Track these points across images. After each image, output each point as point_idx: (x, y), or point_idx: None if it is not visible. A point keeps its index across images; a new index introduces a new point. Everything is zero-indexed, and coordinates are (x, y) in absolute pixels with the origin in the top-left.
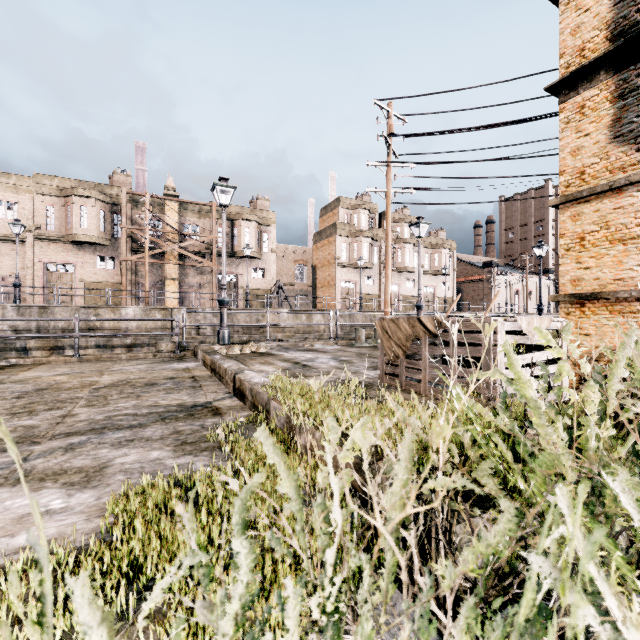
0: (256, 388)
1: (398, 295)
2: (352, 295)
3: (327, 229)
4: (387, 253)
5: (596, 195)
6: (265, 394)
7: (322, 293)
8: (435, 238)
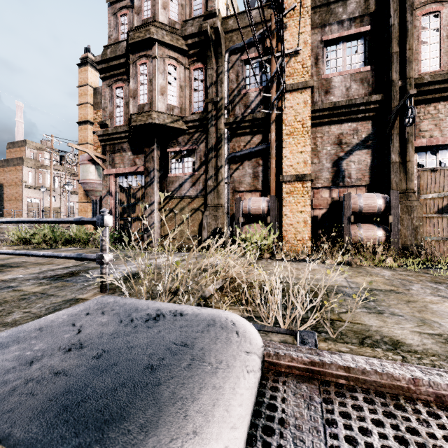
0: (0, 239)
1: (75, 209)
2: (38, 207)
3: (15, 160)
4: (51, 197)
5: (83, 203)
6: (4, 239)
7: (10, 205)
8: None
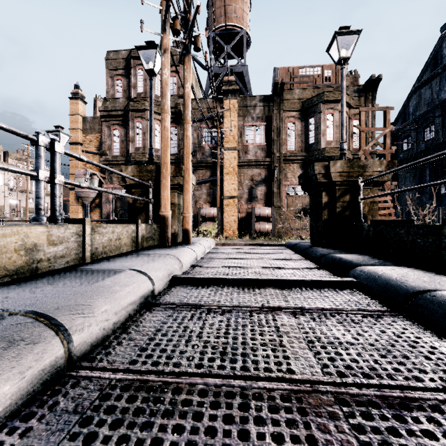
0: None
1: (20, 207)
2: None
3: None
4: (27, 198)
5: (74, 206)
6: None
7: None
8: None
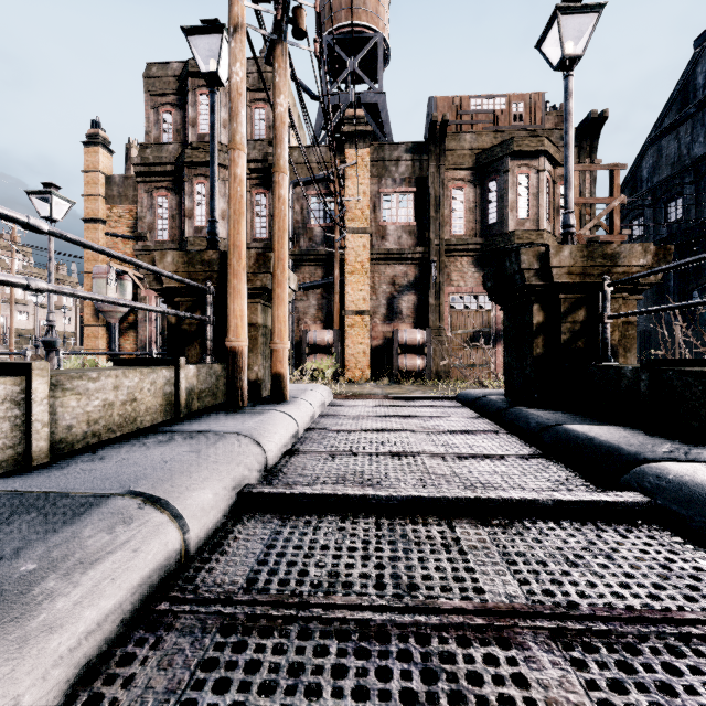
0: None
1: (6, 327)
2: None
3: None
4: (12, 313)
5: (92, 326)
6: None
7: None
8: (55, 273)
